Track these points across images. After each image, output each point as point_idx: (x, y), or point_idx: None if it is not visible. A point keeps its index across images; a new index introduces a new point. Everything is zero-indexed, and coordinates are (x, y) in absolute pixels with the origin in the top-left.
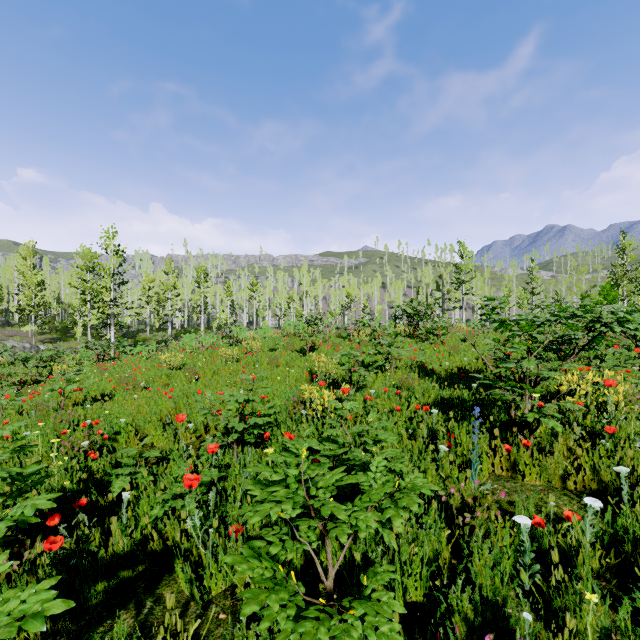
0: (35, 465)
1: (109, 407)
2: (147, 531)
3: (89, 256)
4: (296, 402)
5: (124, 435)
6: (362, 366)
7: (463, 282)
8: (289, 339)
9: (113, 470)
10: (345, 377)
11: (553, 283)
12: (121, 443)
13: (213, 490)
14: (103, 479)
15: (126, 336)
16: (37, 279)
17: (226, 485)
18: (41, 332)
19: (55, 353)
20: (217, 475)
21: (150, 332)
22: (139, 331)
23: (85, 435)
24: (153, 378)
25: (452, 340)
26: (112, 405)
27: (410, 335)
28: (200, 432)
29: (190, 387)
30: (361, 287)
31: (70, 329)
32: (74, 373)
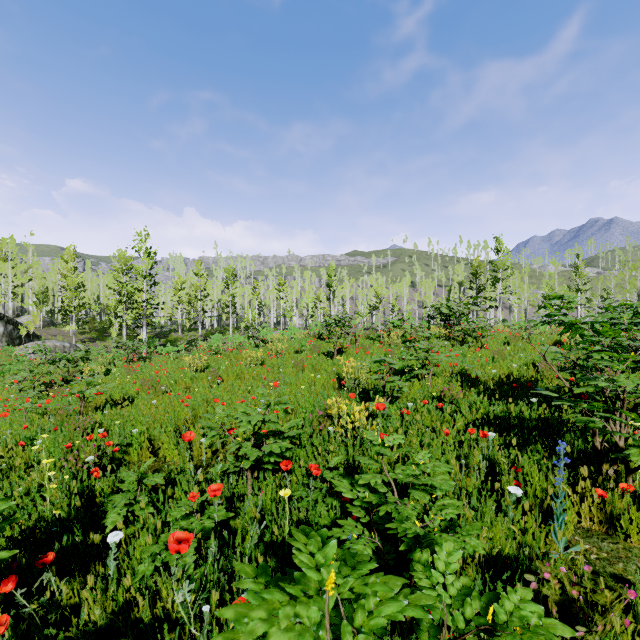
0: (3, 502)
1: (126, 414)
2: (131, 594)
3: (124, 259)
4: (322, 415)
5: (136, 447)
6: (395, 372)
7: (500, 280)
8: (316, 340)
9: (112, 496)
10: (377, 386)
11: (601, 280)
12: (133, 456)
13: (210, 553)
14: (101, 506)
15: (159, 336)
16: (77, 281)
17: (237, 523)
18: (81, 332)
19: (85, 353)
20: (223, 516)
21: (181, 332)
22: (171, 331)
23: (92, 448)
24: (177, 380)
25: (493, 343)
26: (129, 411)
27: (446, 337)
28: (216, 446)
29: (211, 392)
30: (390, 286)
31: (108, 329)
32: (103, 373)
